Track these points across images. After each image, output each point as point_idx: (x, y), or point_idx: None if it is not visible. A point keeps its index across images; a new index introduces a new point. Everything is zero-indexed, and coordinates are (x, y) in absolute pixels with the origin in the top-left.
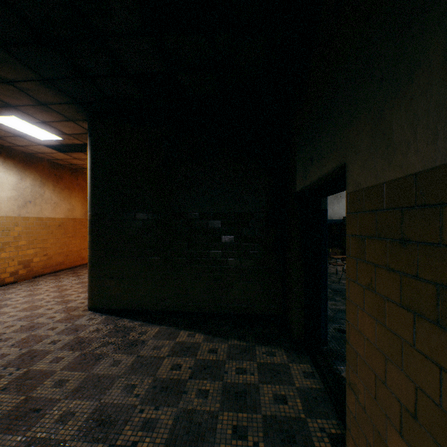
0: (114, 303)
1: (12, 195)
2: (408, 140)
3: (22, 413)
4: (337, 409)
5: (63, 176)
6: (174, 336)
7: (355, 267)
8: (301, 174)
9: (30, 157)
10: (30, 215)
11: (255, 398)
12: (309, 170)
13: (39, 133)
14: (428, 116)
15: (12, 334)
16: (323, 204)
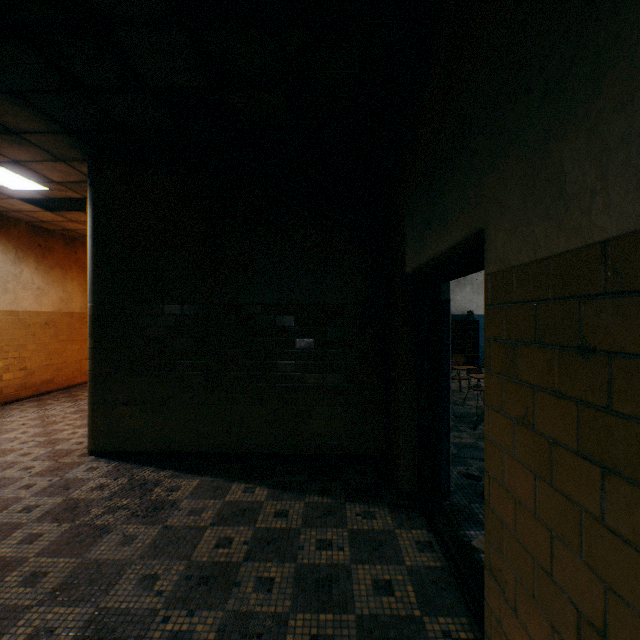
0: (129, 443)
1: None
2: (592, 186)
3: None
4: (468, 600)
5: (52, 247)
6: (223, 493)
7: (500, 389)
8: (413, 248)
9: None
10: None
11: (346, 588)
12: (426, 240)
13: (10, 180)
14: (629, 146)
15: None
16: (443, 292)
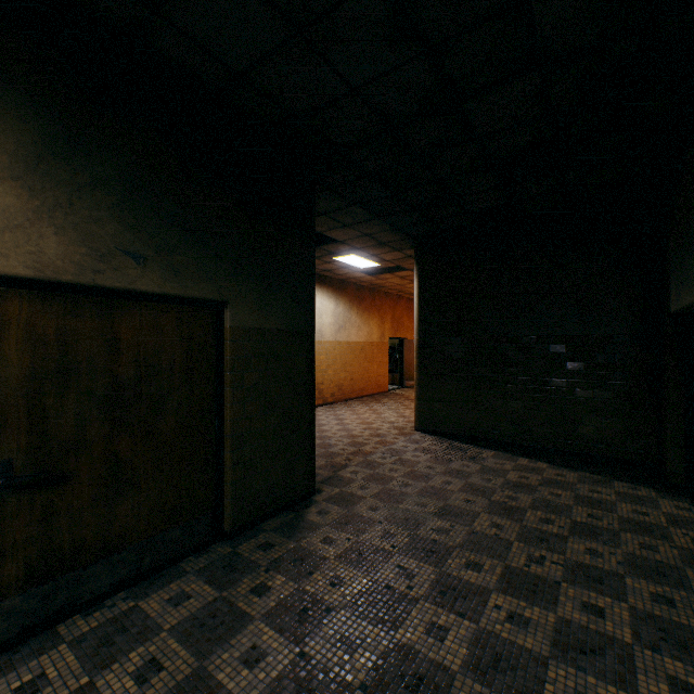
0: (440, 426)
1: (331, 321)
2: None
3: (415, 475)
4: None
5: (363, 298)
6: (513, 460)
7: None
8: (673, 296)
9: (342, 283)
10: (342, 339)
11: (611, 507)
12: (679, 294)
13: (362, 263)
14: None
15: (368, 437)
16: None
